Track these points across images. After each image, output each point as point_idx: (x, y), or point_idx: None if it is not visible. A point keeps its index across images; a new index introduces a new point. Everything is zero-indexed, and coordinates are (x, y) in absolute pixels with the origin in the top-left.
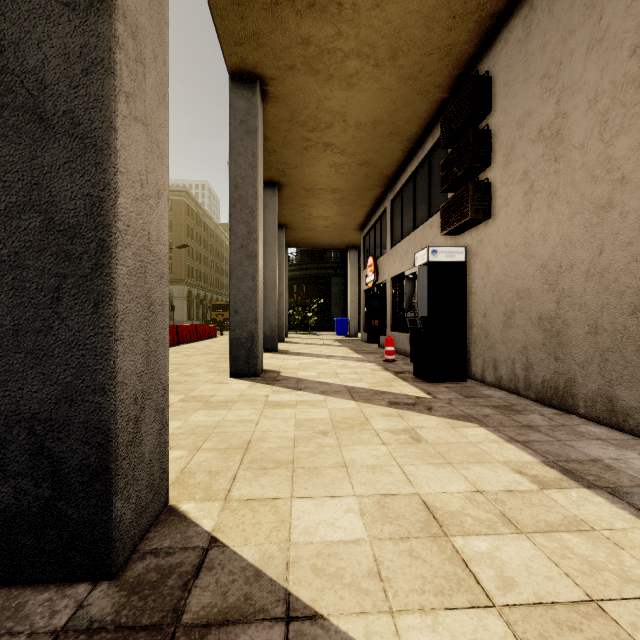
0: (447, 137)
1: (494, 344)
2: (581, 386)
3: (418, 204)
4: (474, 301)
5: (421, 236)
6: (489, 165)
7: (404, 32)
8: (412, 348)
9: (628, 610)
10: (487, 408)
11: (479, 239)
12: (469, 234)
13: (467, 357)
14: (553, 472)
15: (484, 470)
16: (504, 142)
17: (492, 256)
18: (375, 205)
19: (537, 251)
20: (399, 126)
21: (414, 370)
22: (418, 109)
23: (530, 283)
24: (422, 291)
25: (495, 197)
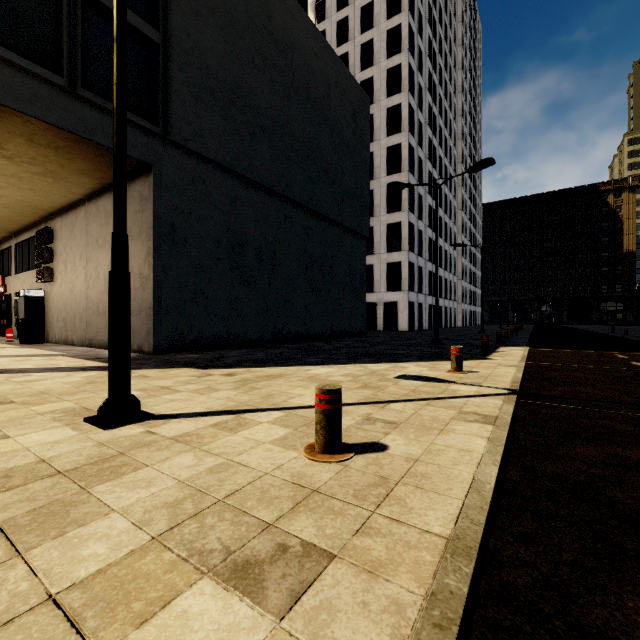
0: (38, 242)
1: (55, 328)
2: (69, 337)
3: (32, 257)
4: (50, 312)
5: (32, 276)
6: (54, 262)
7: (10, 205)
8: (18, 332)
9: (26, 352)
10: (40, 346)
11: (52, 288)
12: (49, 284)
13: (48, 335)
14: (38, 349)
15: (20, 350)
16: (57, 257)
17: (55, 296)
18: (3, 239)
19: (63, 298)
20: (15, 220)
21: (20, 341)
22: (26, 219)
23: (62, 308)
24: (22, 307)
25: (55, 275)
